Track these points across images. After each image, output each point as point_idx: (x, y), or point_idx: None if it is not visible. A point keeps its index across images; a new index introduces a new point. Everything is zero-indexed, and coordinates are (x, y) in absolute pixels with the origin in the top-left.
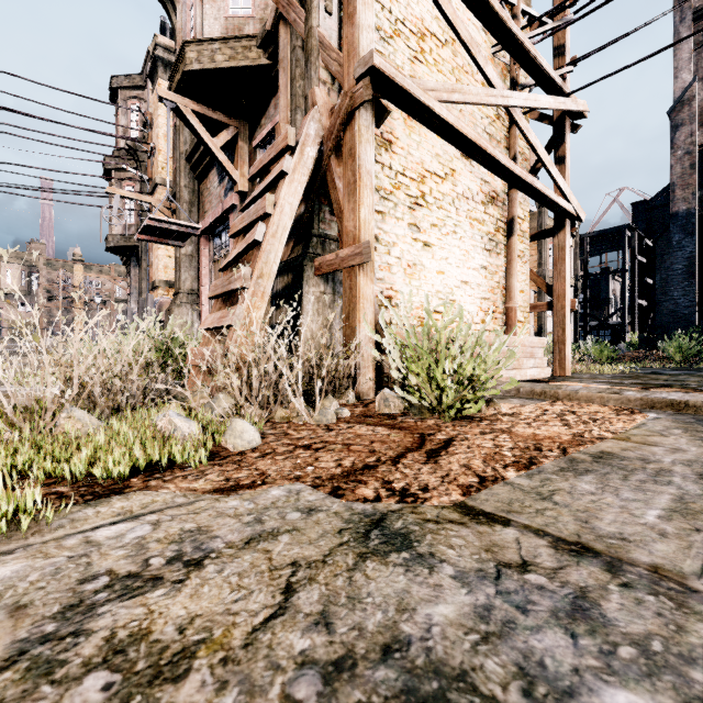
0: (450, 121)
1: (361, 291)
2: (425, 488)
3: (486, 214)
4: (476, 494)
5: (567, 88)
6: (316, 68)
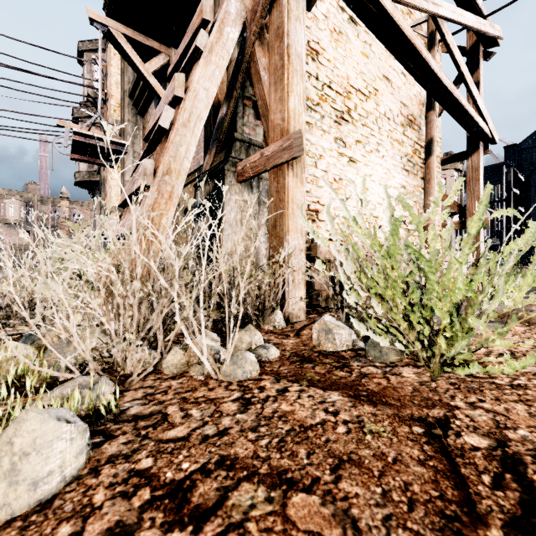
0: (388, 9)
1: (290, 194)
2: None
3: (404, 136)
4: None
5: (485, 12)
6: None
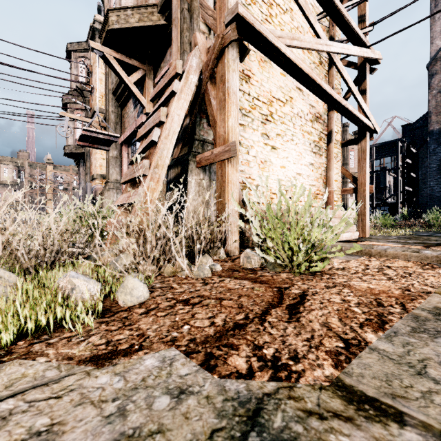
0: (292, 58)
1: (229, 178)
2: (295, 356)
3: (312, 128)
4: (348, 366)
5: (368, 42)
6: (198, 22)
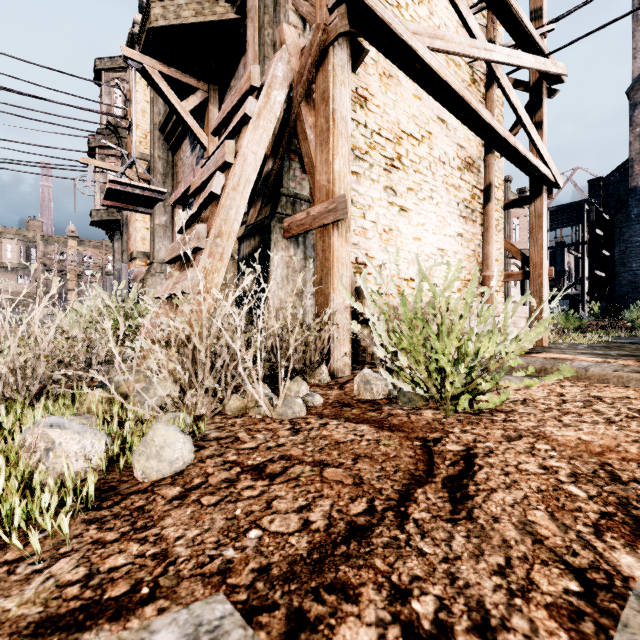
0: (434, 66)
1: (336, 254)
2: (484, 621)
3: (461, 180)
4: None
5: (546, 49)
6: (286, 11)
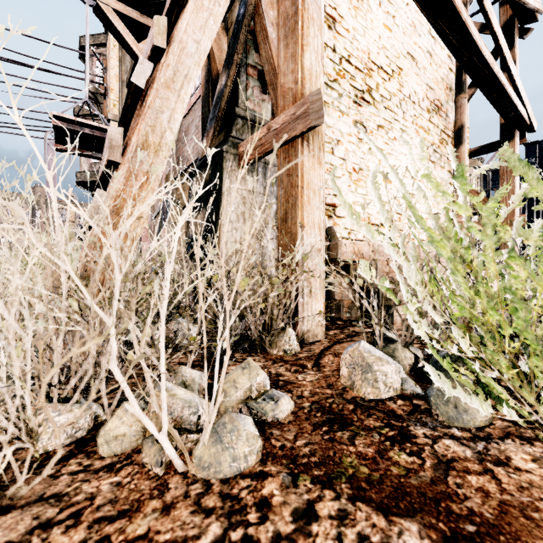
0: None
1: (306, 178)
2: None
3: (430, 123)
4: None
5: None
6: None
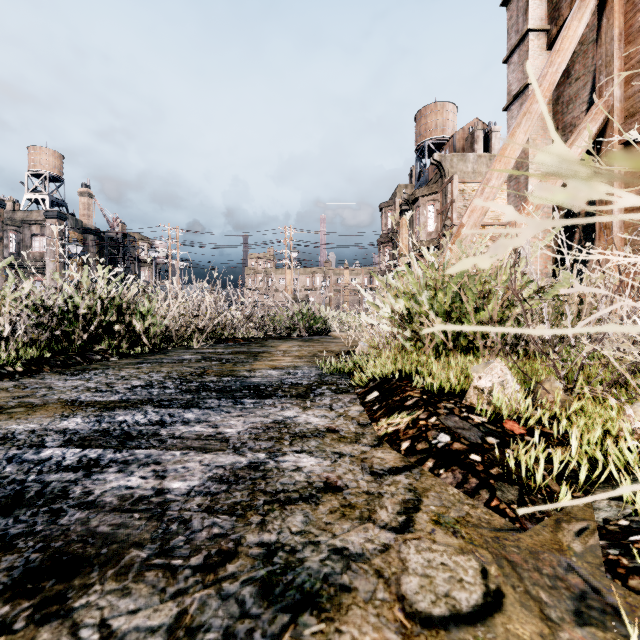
0: None
1: None
2: None
3: None
4: None
5: None
6: None
